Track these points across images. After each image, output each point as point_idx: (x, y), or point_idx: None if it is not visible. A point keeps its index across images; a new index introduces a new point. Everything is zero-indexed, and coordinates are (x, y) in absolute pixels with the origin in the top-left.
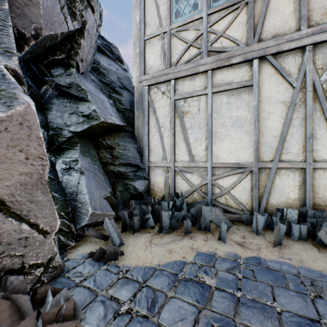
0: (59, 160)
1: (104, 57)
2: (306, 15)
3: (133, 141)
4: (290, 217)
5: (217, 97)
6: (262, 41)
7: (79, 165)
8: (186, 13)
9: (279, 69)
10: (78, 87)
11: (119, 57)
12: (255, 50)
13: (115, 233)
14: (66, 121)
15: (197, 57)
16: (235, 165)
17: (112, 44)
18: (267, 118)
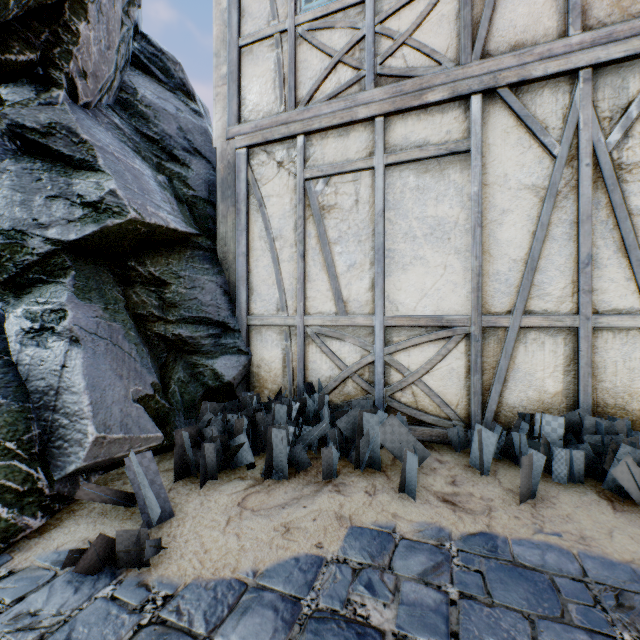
0: (14, 310)
1: (148, 81)
2: (579, 4)
3: (212, 270)
4: (550, 432)
5: (395, 175)
6: (490, 56)
7: (67, 321)
8: None
9: (525, 117)
10: (73, 134)
11: (185, 86)
12: (476, 76)
13: (150, 489)
14: (38, 214)
15: (353, 87)
16: (433, 322)
17: (168, 55)
18: (500, 221)
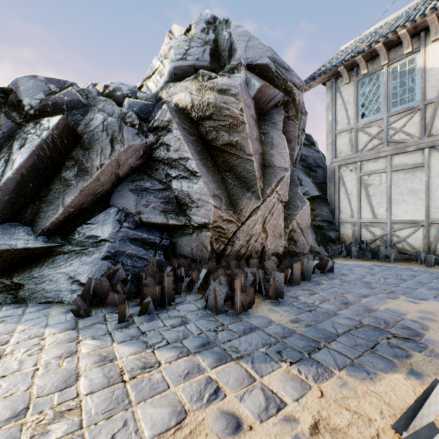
0: None
1: (303, 147)
2: None
3: (326, 205)
4: None
5: (395, 174)
6: (432, 135)
7: None
8: (370, 115)
9: None
10: (297, 178)
11: (313, 143)
12: (425, 143)
13: (326, 253)
14: None
15: (379, 146)
16: (409, 221)
17: (308, 135)
18: (436, 189)
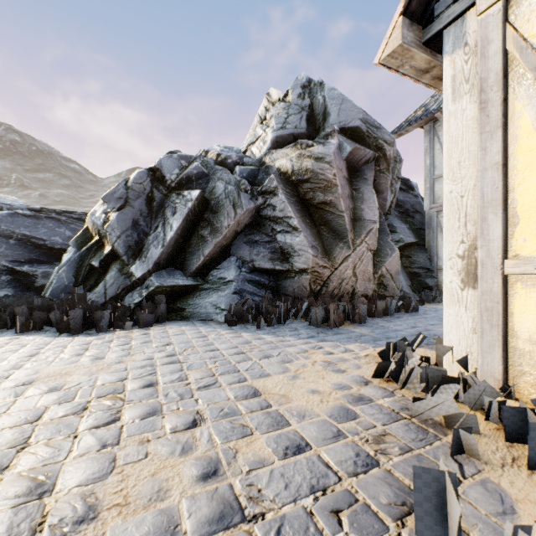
0: None
1: (400, 193)
2: None
3: (423, 251)
4: None
5: None
6: None
7: None
8: None
9: None
10: (392, 225)
11: (411, 187)
12: None
13: (418, 298)
14: None
15: None
16: None
17: (405, 179)
18: None
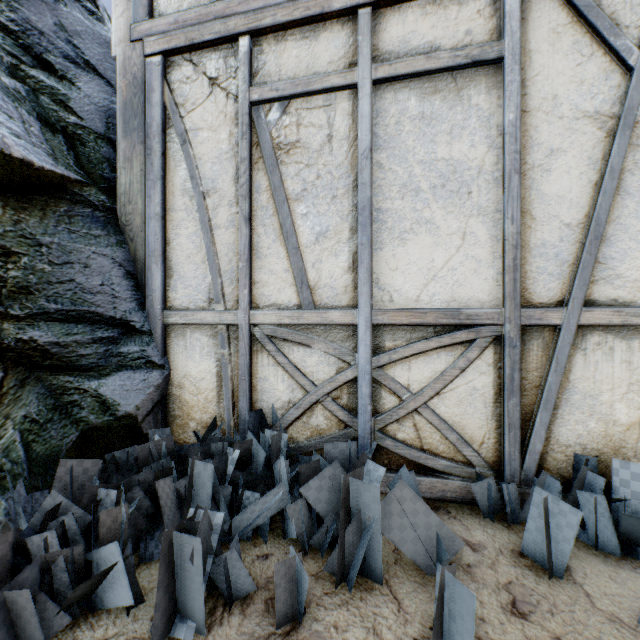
0: None
1: None
2: None
3: (107, 238)
4: None
5: (388, 96)
6: None
7: None
8: None
9: (586, 7)
10: None
11: None
12: None
13: None
14: None
15: None
16: (446, 319)
17: None
18: (546, 166)
